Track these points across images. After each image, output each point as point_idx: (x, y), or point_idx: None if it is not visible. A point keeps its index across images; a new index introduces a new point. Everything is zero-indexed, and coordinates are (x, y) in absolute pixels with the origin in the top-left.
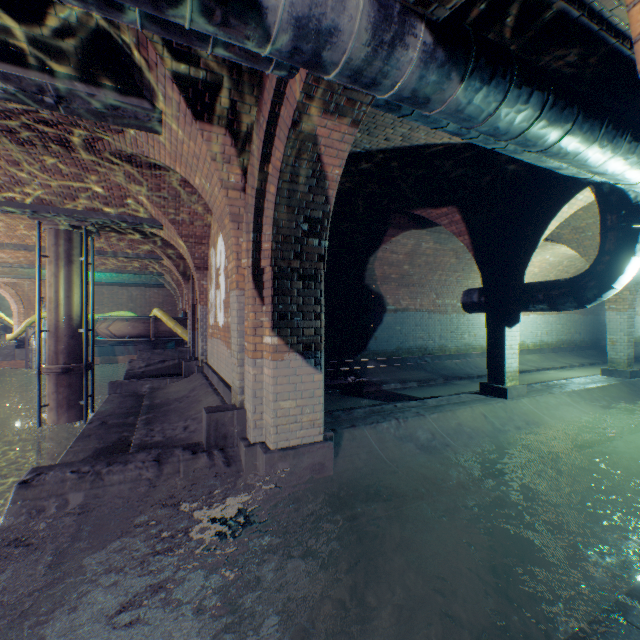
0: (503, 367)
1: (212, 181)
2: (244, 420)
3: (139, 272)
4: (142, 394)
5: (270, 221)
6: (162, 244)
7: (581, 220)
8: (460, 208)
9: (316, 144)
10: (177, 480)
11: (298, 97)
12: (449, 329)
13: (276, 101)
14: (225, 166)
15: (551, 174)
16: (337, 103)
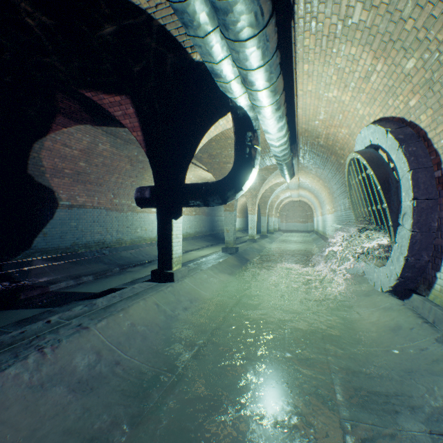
0: (171, 254)
1: None
2: None
3: None
4: None
5: None
6: None
7: (214, 149)
8: (134, 100)
9: None
10: None
11: None
12: (126, 225)
13: None
14: None
15: (209, 90)
16: None
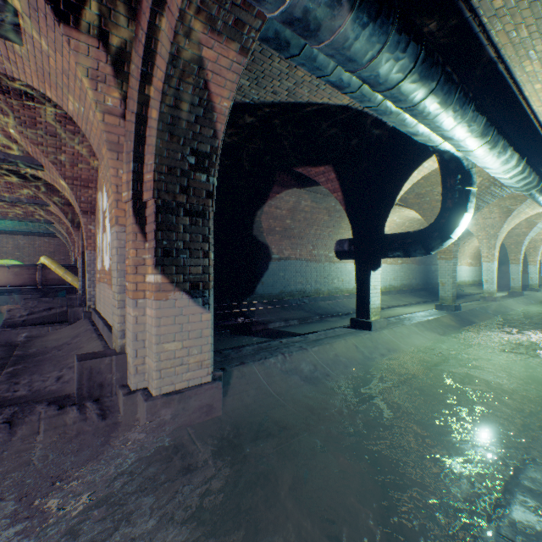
0: (369, 304)
1: (86, 103)
2: (125, 366)
3: (24, 219)
4: (17, 344)
5: (152, 149)
6: (47, 189)
7: (422, 188)
8: (335, 167)
9: (203, 68)
10: (34, 443)
11: (180, 3)
12: (323, 275)
13: (156, 10)
14: (100, 85)
15: (407, 142)
16: (225, 21)
